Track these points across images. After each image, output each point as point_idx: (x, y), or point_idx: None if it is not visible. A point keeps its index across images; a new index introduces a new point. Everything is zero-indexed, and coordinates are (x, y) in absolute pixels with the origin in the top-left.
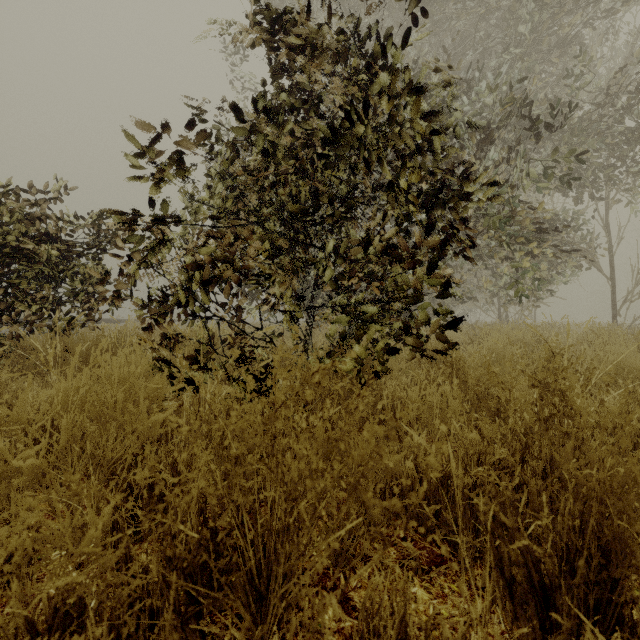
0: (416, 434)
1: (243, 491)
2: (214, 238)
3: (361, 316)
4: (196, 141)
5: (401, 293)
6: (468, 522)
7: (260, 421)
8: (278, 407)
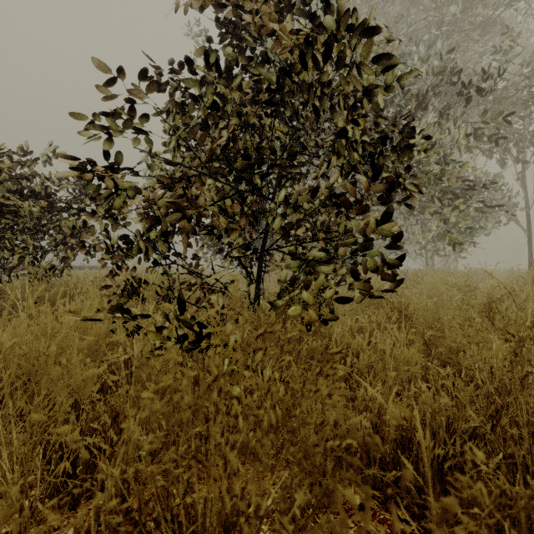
0: (367, 382)
1: (173, 476)
2: (168, 188)
3: (309, 263)
4: (149, 92)
5: (351, 240)
6: (438, 498)
7: (186, 401)
8: (211, 382)
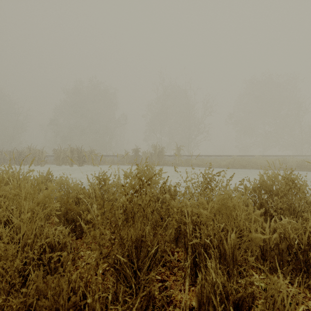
0: None
1: None
2: None
3: None
4: None
5: None
6: None
7: None
8: None
